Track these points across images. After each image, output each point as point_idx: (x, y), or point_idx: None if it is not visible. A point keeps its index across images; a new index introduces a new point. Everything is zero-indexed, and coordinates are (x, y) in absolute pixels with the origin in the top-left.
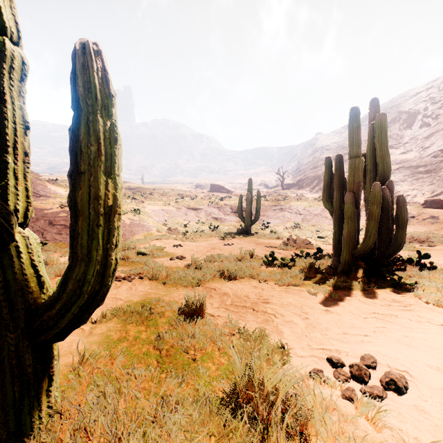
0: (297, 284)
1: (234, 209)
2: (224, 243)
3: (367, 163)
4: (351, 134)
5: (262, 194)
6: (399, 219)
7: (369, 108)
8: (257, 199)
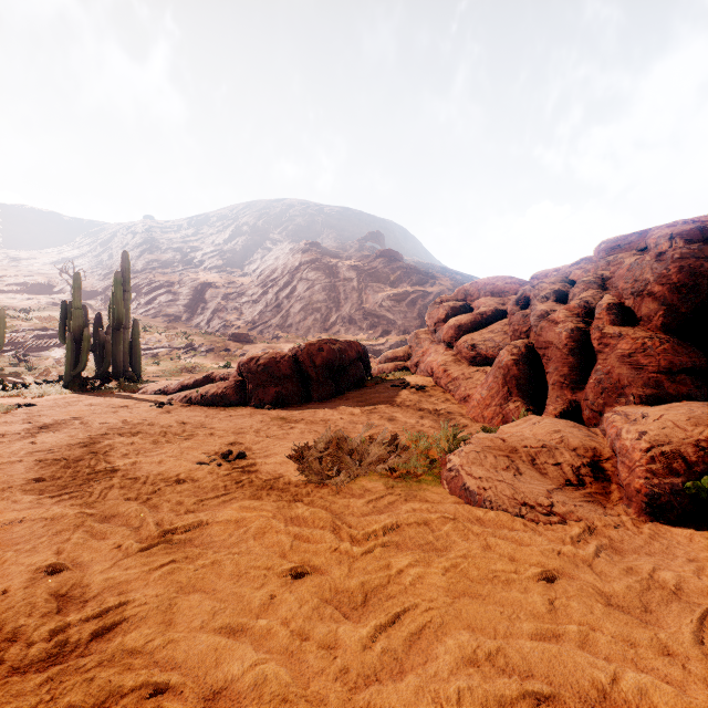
0: (16, 395)
1: None
2: None
3: (112, 306)
4: (74, 292)
5: (27, 303)
6: (107, 351)
7: (121, 258)
8: None
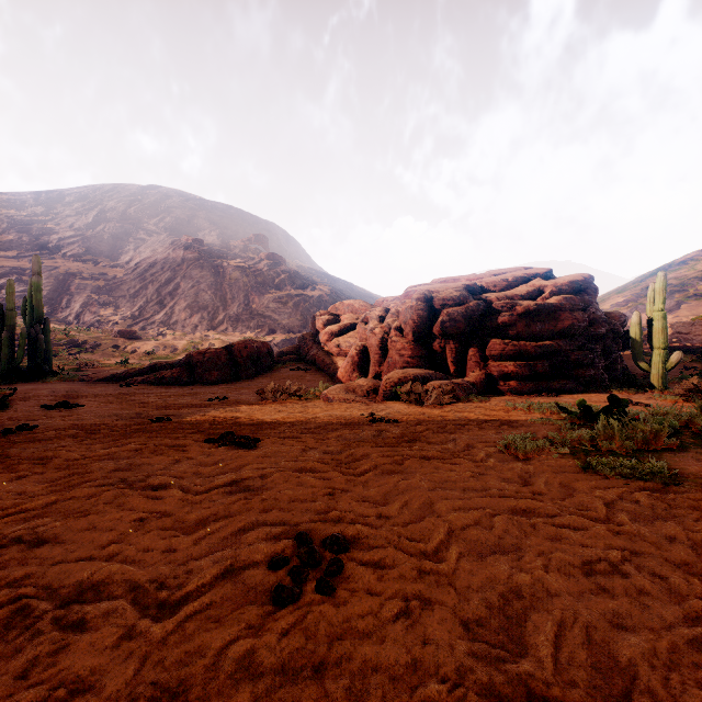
0: None
1: None
2: None
3: (28, 307)
4: (8, 296)
5: None
6: (40, 348)
7: (33, 262)
8: None
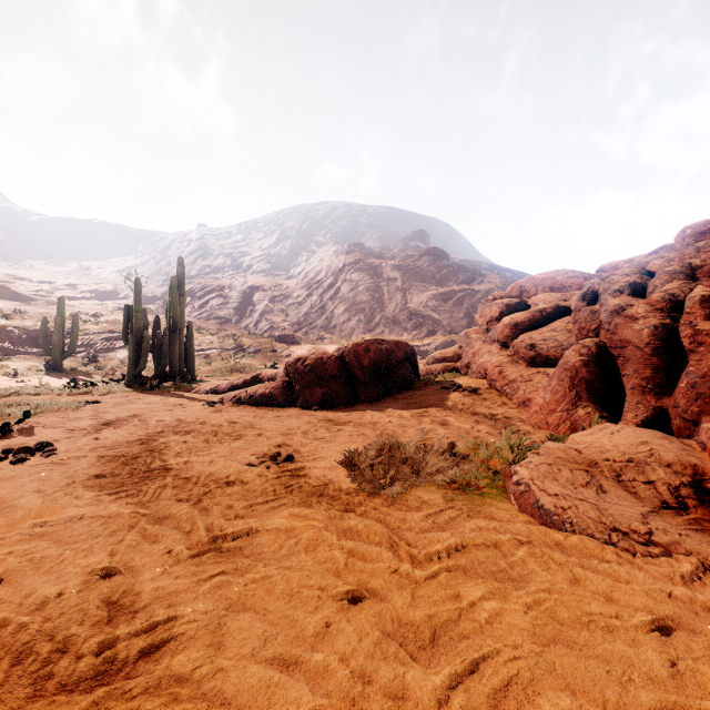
0: (85, 393)
1: (33, 335)
2: (16, 381)
3: (168, 309)
4: (135, 296)
5: (97, 309)
6: (164, 352)
7: (177, 264)
8: (73, 324)
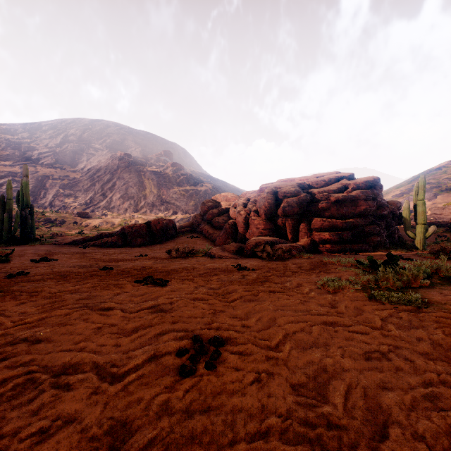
0: None
1: None
2: None
3: (20, 197)
4: (8, 190)
5: None
6: (28, 223)
7: (23, 169)
8: None
